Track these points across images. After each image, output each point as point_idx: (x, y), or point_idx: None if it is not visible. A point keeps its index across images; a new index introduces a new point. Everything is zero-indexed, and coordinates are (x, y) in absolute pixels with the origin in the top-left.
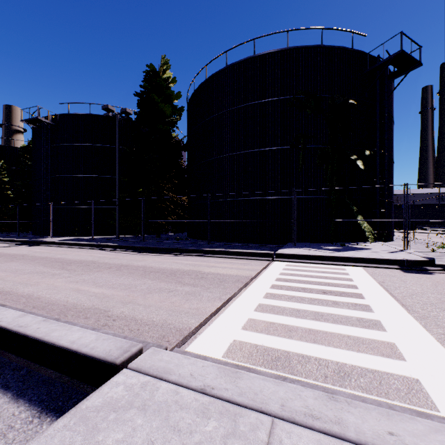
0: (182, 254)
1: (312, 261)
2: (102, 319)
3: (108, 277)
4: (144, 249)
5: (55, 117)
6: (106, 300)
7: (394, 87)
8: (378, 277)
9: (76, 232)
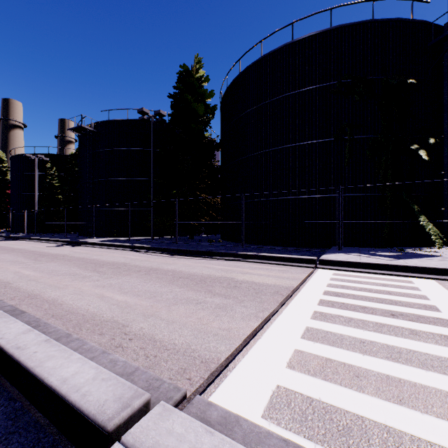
0: (214, 258)
1: (366, 270)
2: (117, 337)
3: (135, 282)
4: (175, 252)
5: (97, 124)
6: (127, 311)
7: None
8: None
9: (115, 233)
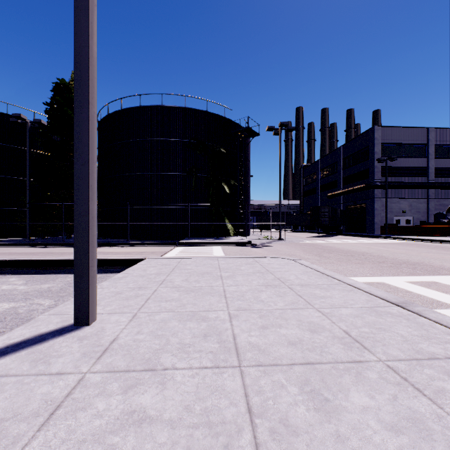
0: (114, 246)
1: (198, 245)
2: None
3: None
4: None
5: None
6: None
7: (247, 144)
8: (224, 248)
9: None
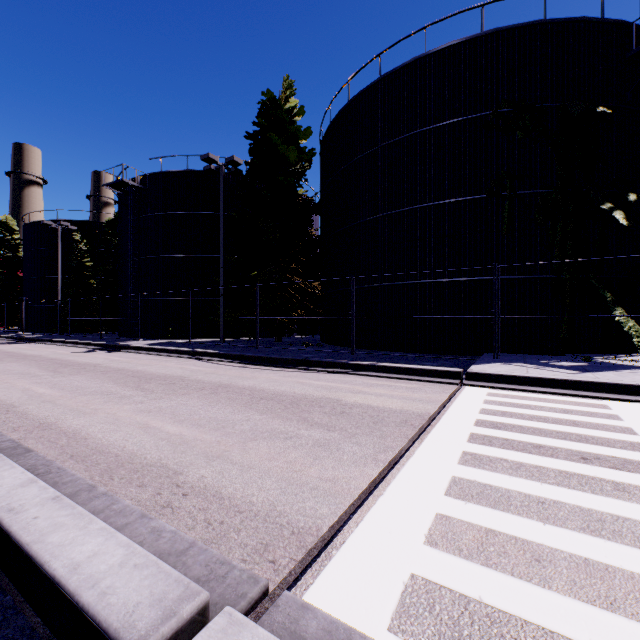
0: (311, 369)
1: (537, 389)
2: (165, 491)
3: (195, 406)
4: (256, 360)
5: (145, 177)
6: (182, 450)
7: None
8: None
9: (170, 333)
